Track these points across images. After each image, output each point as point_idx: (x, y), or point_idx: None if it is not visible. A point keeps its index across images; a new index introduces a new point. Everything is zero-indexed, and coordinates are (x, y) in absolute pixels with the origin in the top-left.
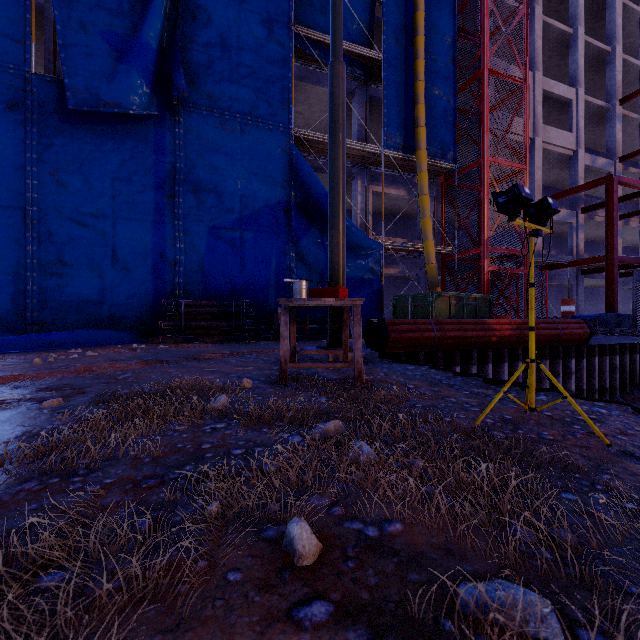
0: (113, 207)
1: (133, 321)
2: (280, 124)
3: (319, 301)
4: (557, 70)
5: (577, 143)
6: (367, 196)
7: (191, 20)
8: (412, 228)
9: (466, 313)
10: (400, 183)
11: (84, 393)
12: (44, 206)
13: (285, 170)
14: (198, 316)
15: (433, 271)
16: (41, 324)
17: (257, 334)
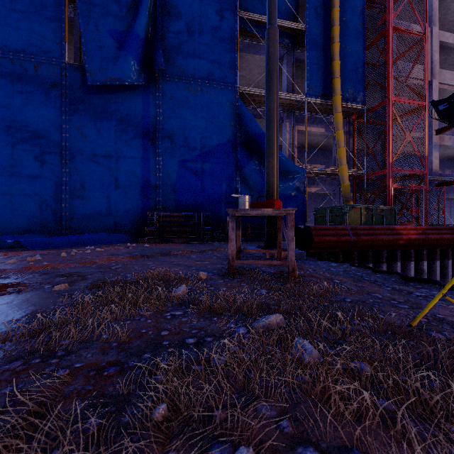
0: (116, 149)
1: (128, 227)
2: (229, 84)
3: (259, 211)
4: (451, 24)
5: None
6: (293, 134)
7: (167, 16)
8: (328, 157)
9: (374, 221)
10: (319, 123)
11: (85, 279)
12: (73, 151)
13: (232, 117)
14: (171, 224)
15: (346, 189)
16: (71, 229)
17: (212, 237)
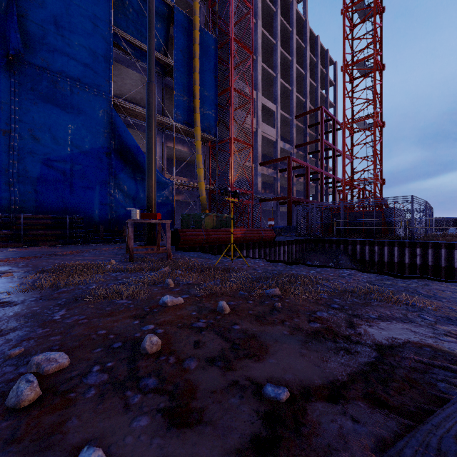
0: None
1: None
2: (103, 92)
3: (149, 221)
4: (269, 92)
5: (277, 135)
6: (164, 149)
7: None
8: (192, 170)
9: (222, 225)
10: (185, 143)
11: (14, 272)
12: None
13: (106, 125)
14: (34, 226)
15: (204, 200)
16: None
17: (84, 239)
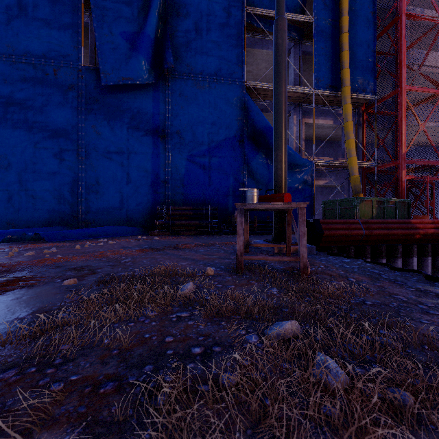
0: (128, 146)
1: (139, 220)
2: (236, 79)
3: (268, 205)
4: None
5: None
6: (301, 127)
7: (176, 16)
8: (336, 149)
9: (386, 214)
10: (327, 115)
11: (95, 274)
12: (88, 148)
13: (239, 112)
14: (180, 217)
15: (356, 181)
16: (87, 222)
17: (220, 230)
